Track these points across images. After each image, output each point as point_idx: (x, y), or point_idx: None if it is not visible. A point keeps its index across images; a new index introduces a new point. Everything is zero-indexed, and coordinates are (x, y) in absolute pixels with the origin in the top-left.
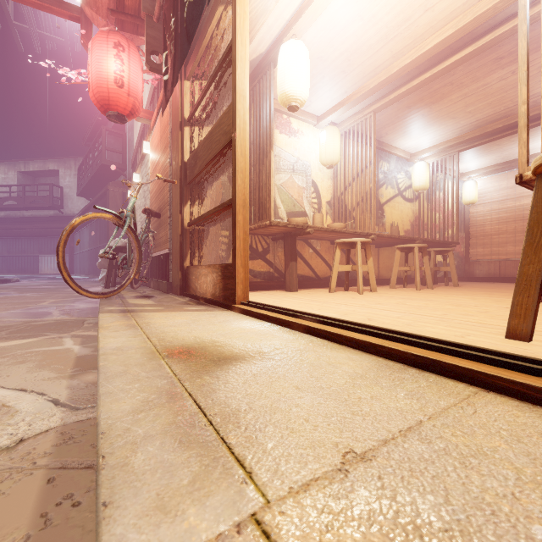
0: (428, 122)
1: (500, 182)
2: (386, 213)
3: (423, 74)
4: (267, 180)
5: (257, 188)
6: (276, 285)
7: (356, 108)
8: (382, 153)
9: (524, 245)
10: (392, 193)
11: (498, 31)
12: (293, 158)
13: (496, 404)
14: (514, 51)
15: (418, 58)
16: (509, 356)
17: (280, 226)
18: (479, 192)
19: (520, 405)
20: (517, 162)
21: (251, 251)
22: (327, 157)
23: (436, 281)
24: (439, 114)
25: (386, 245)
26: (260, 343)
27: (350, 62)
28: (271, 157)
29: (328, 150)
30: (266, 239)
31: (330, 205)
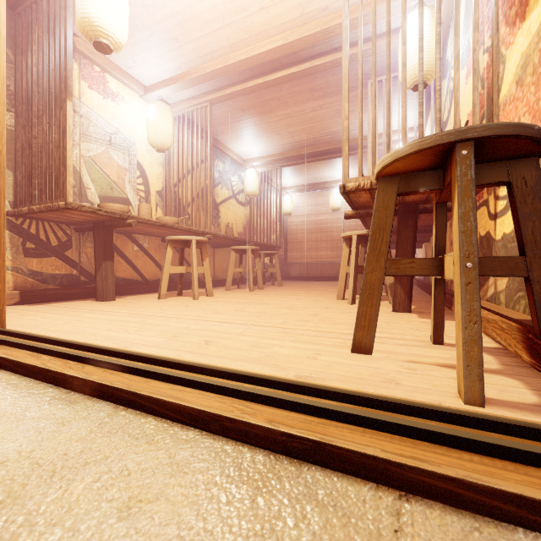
0: (259, 131)
1: (307, 199)
2: (222, 214)
3: (256, 78)
4: (61, 142)
5: (44, 151)
6: (82, 293)
7: (192, 93)
8: (218, 152)
9: (368, 251)
10: (227, 194)
11: (315, 62)
12: (110, 127)
13: None
14: (323, 87)
15: (254, 57)
16: (399, 405)
17: (85, 211)
18: (294, 206)
19: (464, 527)
20: (318, 185)
21: (38, 244)
22: (157, 137)
23: (264, 281)
24: (268, 127)
25: (222, 245)
26: None
27: (184, 30)
28: (68, 110)
29: (158, 129)
30: (65, 228)
31: (161, 196)
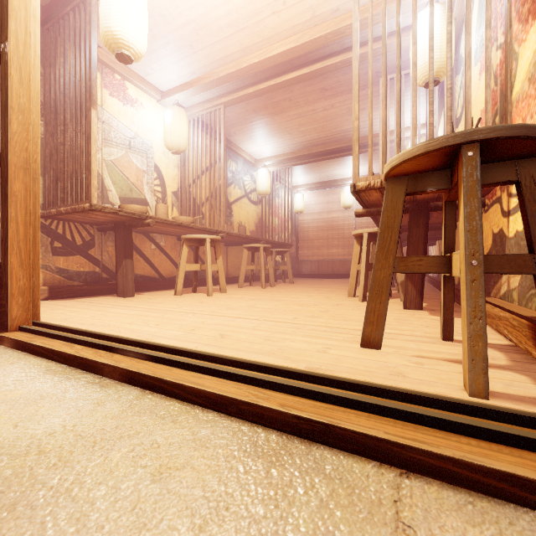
0: (270, 131)
1: (318, 197)
2: (234, 213)
3: (268, 80)
4: (86, 148)
5: (70, 156)
6: (104, 289)
7: (206, 96)
8: (230, 152)
9: (377, 249)
10: (240, 194)
11: (326, 62)
12: (129, 132)
13: (438, 515)
14: (334, 87)
15: (266, 60)
16: (403, 394)
17: (107, 212)
18: (305, 204)
19: (459, 500)
20: (330, 183)
21: (64, 243)
22: (173, 140)
23: (276, 278)
24: (279, 127)
25: (234, 244)
26: (6, 438)
27: (198, 37)
28: (92, 117)
29: (174, 132)
30: (89, 228)
31: (177, 196)
